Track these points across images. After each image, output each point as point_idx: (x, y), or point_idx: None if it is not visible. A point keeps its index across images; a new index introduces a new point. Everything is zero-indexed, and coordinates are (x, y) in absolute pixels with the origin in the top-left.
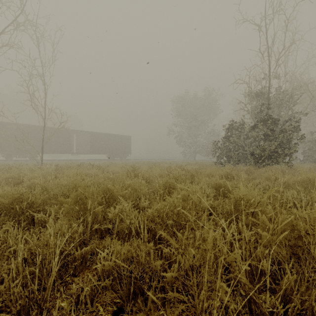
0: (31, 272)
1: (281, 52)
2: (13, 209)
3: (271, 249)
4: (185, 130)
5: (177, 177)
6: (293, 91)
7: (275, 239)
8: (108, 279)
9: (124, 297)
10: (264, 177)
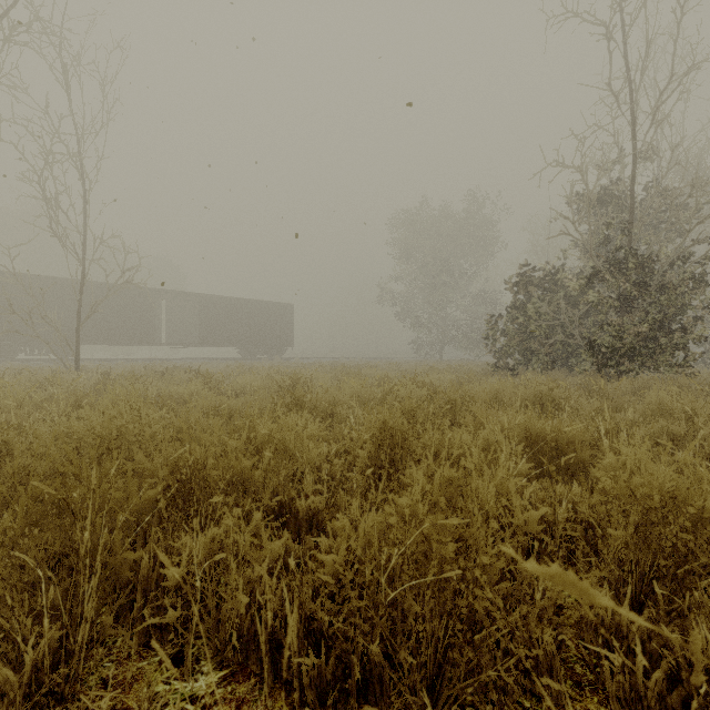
0: None
1: (665, 88)
2: None
3: None
4: (420, 291)
5: (410, 410)
6: (697, 186)
7: None
8: None
9: None
10: (644, 405)
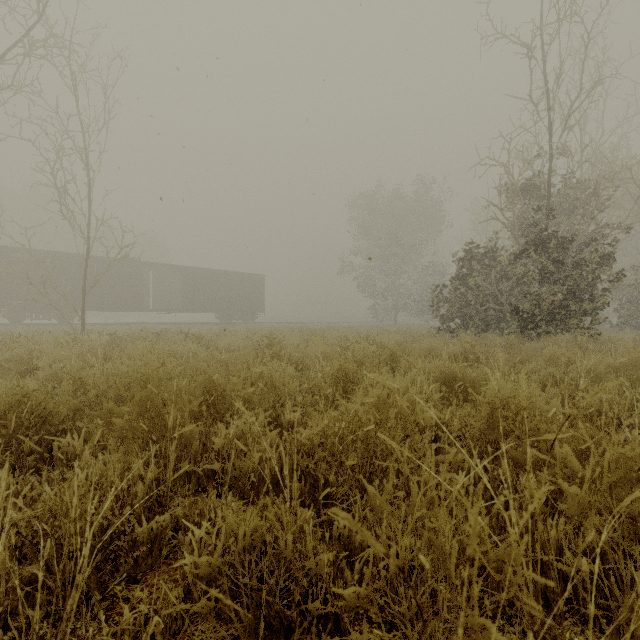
0: (32, 575)
1: (574, 100)
2: (7, 428)
3: (587, 526)
4: (376, 264)
5: (361, 360)
6: (599, 181)
7: (597, 503)
8: (207, 596)
9: (245, 638)
10: (543, 358)
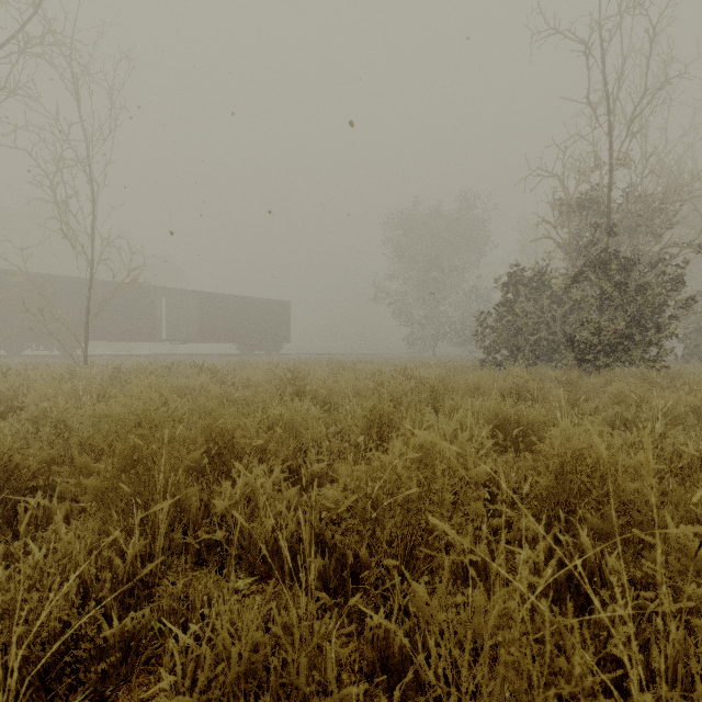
0: None
1: (638, 103)
2: None
3: None
4: (414, 289)
5: (397, 398)
6: (667, 194)
7: None
8: None
9: None
10: (607, 395)
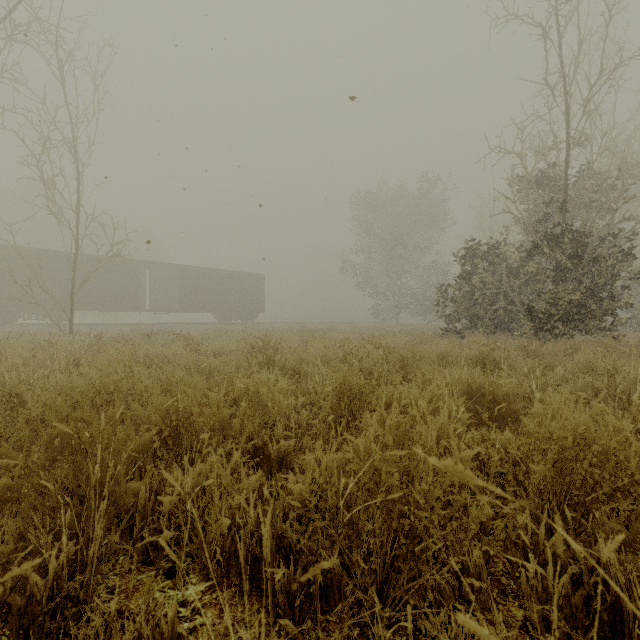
0: None
1: (595, 83)
2: None
3: None
4: (378, 263)
5: (367, 368)
6: (623, 170)
7: None
8: None
9: None
10: (573, 364)
